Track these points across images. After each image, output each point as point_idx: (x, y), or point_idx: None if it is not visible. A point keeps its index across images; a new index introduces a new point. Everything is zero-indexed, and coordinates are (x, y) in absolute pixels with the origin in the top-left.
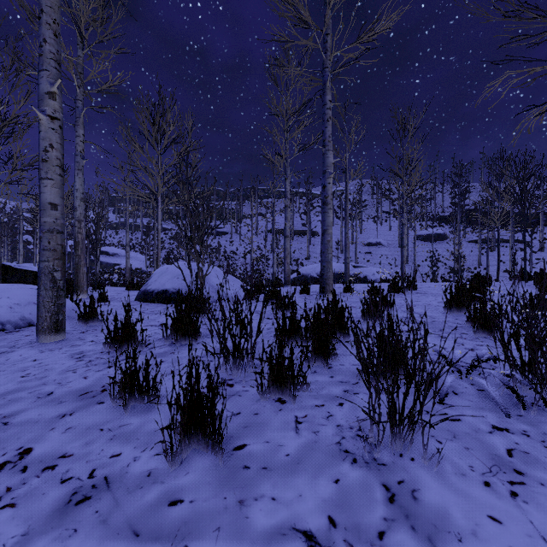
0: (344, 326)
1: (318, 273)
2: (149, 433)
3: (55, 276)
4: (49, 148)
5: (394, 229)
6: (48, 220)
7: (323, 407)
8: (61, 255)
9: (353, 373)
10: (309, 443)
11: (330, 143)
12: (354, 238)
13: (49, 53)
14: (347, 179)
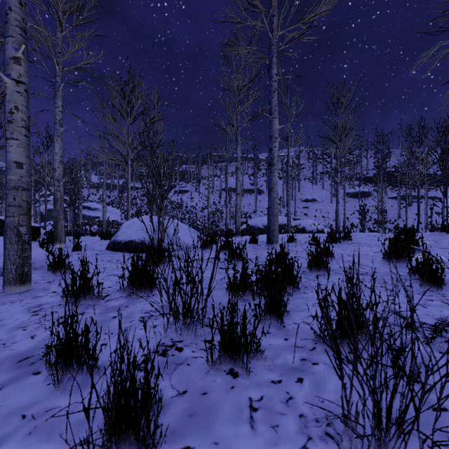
0: (293, 280)
1: (264, 224)
2: (76, 424)
3: (21, 230)
4: (15, 110)
5: (327, 188)
6: (13, 178)
7: (280, 384)
8: (26, 210)
9: (308, 335)
10: (268, 447)
11: (276, 111)
12: (293, 195)
13: (15, 20)
14: (288, 146)
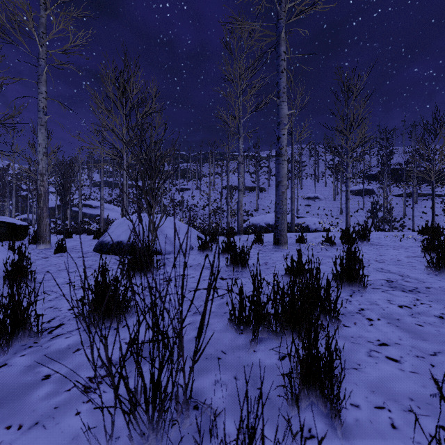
0: (328, 306)
1: (266, 222)
2: None
3: None
4: None
5: (329, 185)
6: None
7: None
8: None
9: None
10: None
11: (284, 94)
12: (295, 193)
13: None
14: (293, 140)
